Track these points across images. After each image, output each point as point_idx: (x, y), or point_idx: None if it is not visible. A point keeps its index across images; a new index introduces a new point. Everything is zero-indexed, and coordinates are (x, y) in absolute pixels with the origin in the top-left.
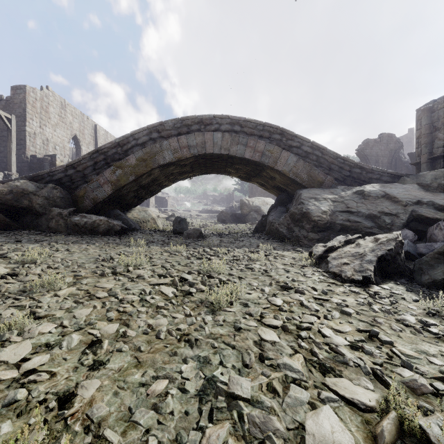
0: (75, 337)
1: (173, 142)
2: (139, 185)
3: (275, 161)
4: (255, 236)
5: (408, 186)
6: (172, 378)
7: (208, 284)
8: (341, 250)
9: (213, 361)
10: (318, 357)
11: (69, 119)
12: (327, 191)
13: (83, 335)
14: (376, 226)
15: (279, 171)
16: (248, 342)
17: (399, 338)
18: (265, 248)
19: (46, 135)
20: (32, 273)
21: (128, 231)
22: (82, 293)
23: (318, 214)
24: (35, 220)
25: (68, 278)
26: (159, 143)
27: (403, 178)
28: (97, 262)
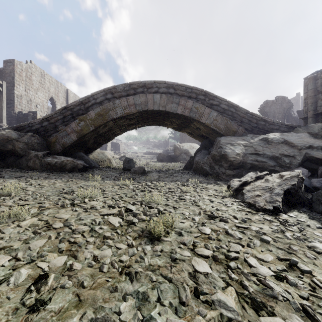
0: (24, 272)
1: (123, 101)
2: (97, 134)
3: (200, 115)
4: (185, 172)
5: (301, 135)
6: (110, 320)
7: (148, 213)
8: (253, 184)
9: (151, 297)
10: (248, 291)
11: (47, 85)
12: (240, 138)
13: (33, 268)
14: (278, 165)
15: (203, 123)
16: (183, 274)
17: (316, 267)
18: (193, 181)
19: (30, 97)
20: (5, 205)
21: (89, 168)
22: (42, 223)
23: (233, 156)
24: (17, 160)
25: (33, 209)
26: (112, 102)
27: (296, 129)
28: (60, 194)
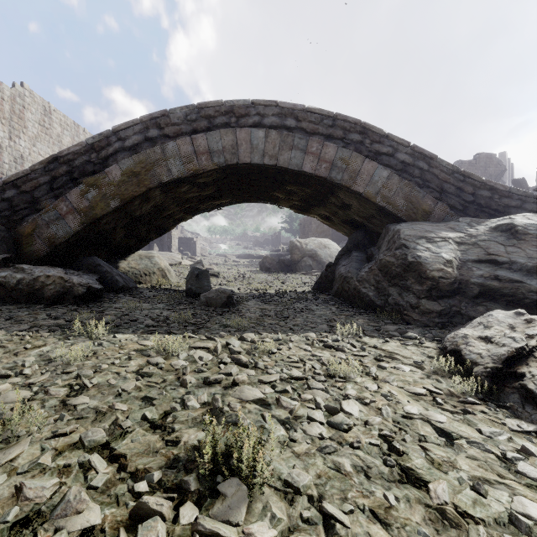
0: None
1: (184, 144)
2: (131, 217)
3: (353, 177)
4: (318, 298)
5: None
6: None
7: None
8: None
9: None
10: None
11: (57, 131)
12: (443, 225)
13: None
14: None
15: (359, 194)
16: None
17: None
18: (347, 330)
19: (21, 151)
20: None
21: (111, 292)
22: None
23: (439, 266)
24: None
25: None
26: (160, 147)
27: None
28: None
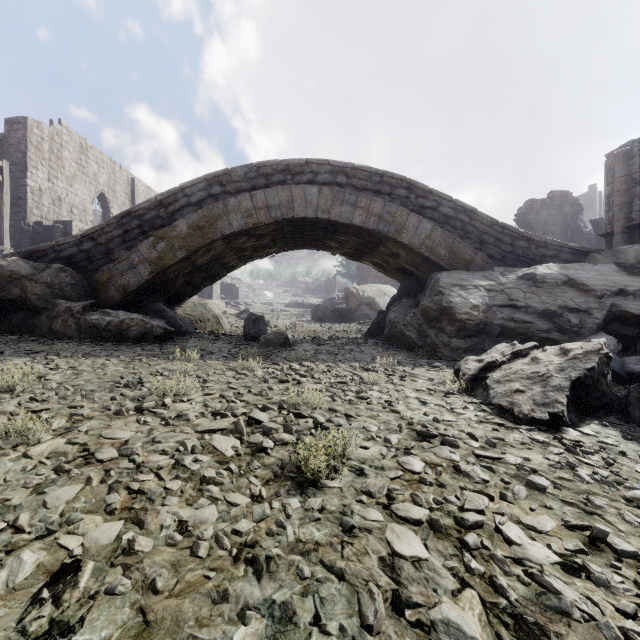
0: (29, 558)
1: (245, 200)
2: (192, 266)
3: (399, 229)
4: (369, 342)
5: (603, 268)
6: None
7: (295, 429)
8: (508, 367)
9: (300, 614)
10: (508, 599)
11: (93, 169)
12: (479, 274)
13: (49, 550)
14: (555, 328)
15: (405, 245)
16: (369, 560)
17: None
18: (385, 362)
19: (58, 192)
20: (0, 411)
21: (176, 335)
22: (75, 450)
23: (466, 310)
24: (31, 319)
25: (57, 420)
26: (222, 202)
27: (592, 255)
28: (116, 389)
